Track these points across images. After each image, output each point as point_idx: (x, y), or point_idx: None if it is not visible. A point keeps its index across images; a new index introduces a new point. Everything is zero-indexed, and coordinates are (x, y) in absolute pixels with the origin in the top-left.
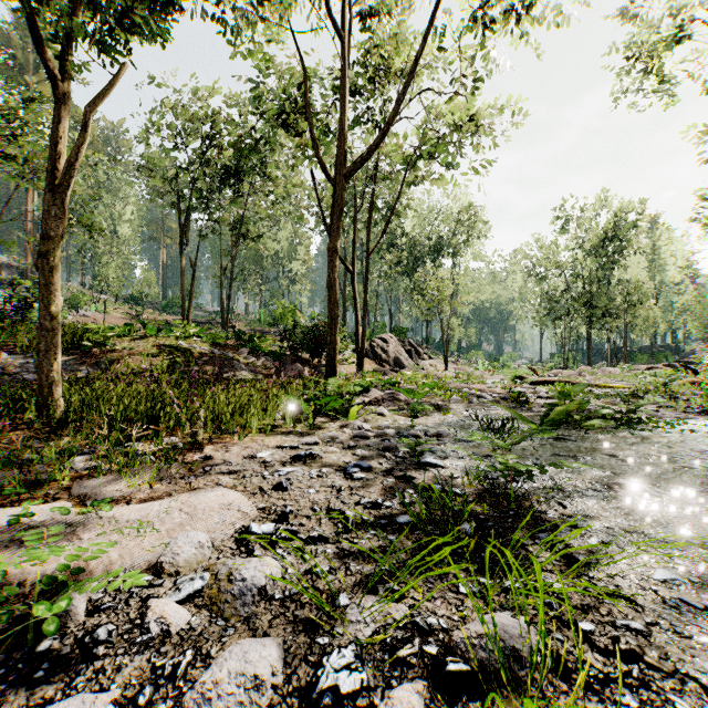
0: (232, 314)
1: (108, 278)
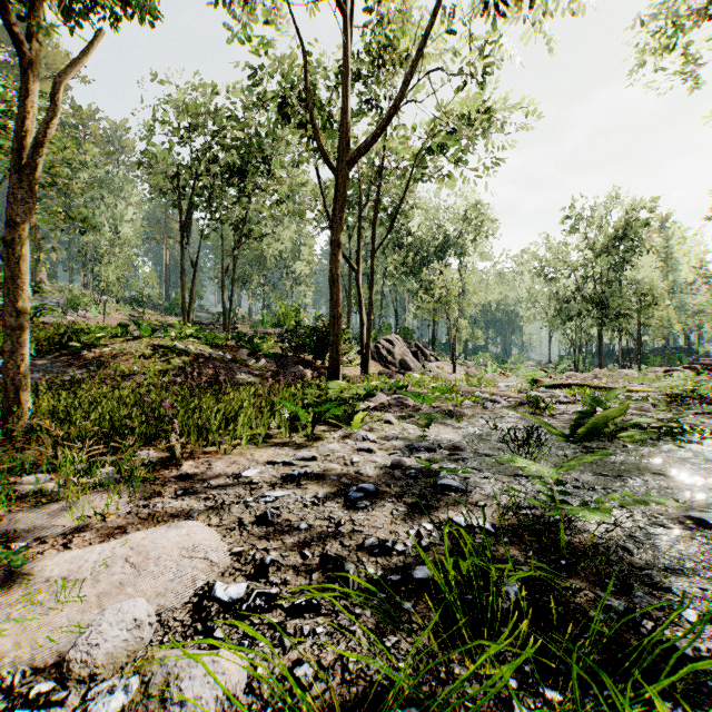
0: (235, 315)
1: (108, 278)
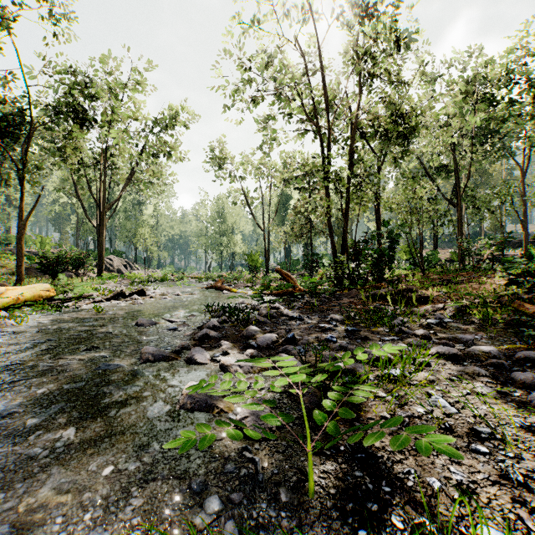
0: None
1: None
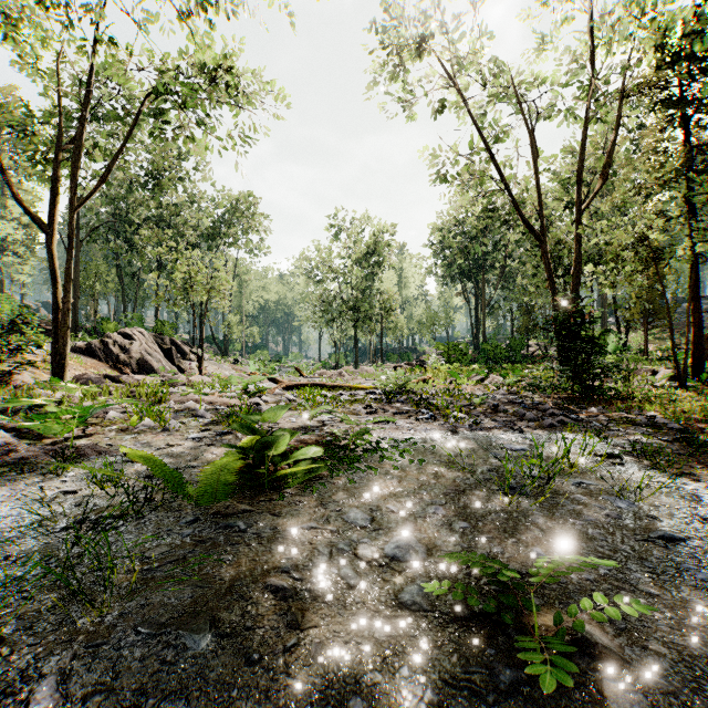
0: None
1: None
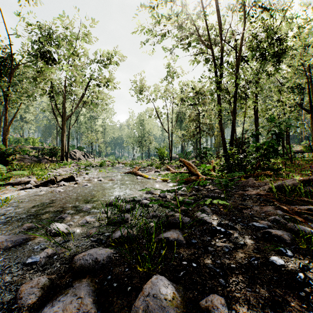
0: None
1: None
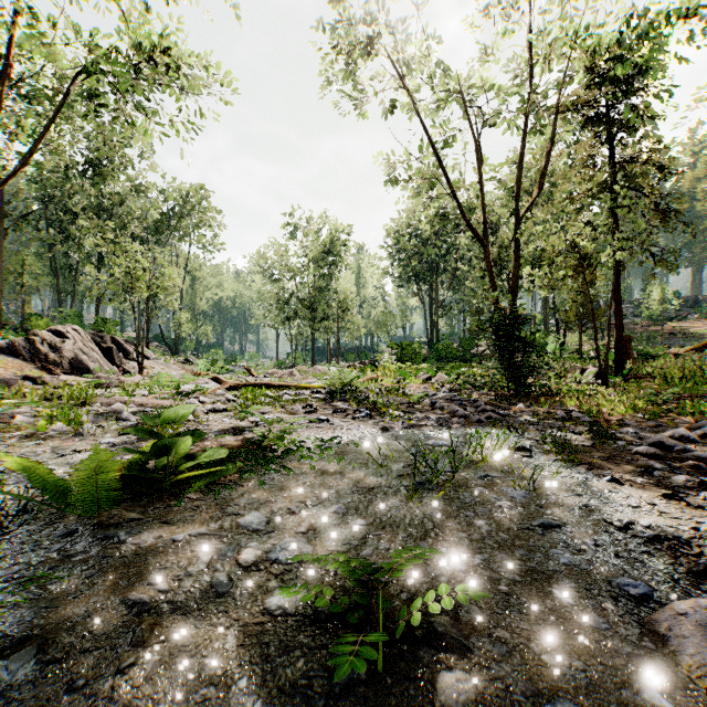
0: None
1: None
